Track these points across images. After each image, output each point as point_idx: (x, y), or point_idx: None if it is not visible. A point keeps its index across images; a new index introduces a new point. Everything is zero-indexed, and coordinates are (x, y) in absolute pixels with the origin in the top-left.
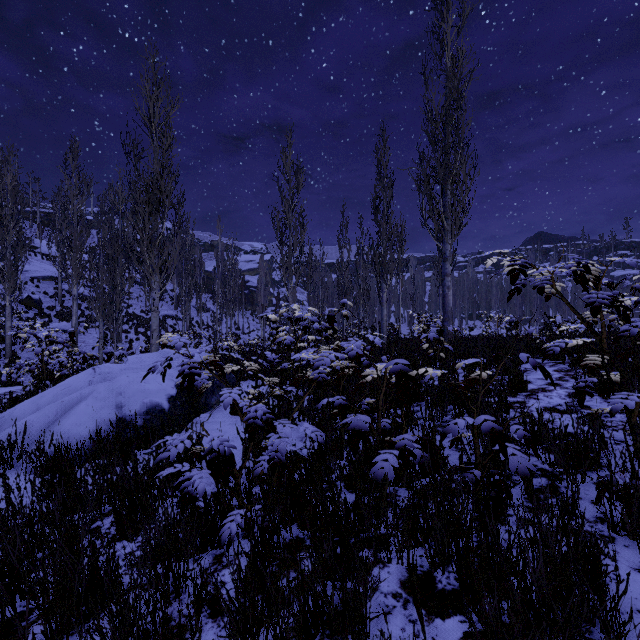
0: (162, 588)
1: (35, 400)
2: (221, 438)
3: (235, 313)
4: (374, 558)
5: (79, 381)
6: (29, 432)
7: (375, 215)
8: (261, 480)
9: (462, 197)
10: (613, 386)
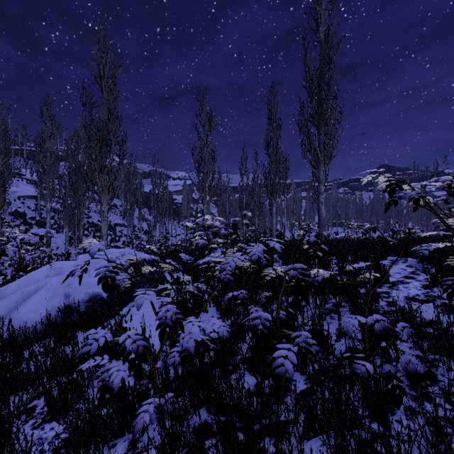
0: None
1: (3, 290)
2: (134, 336)
3: (166, 222)
4: (276, 449)
5: (38, 275)
6: None
7: (267, 150)
8: (175, 365)
9: (332, 136)
10: None
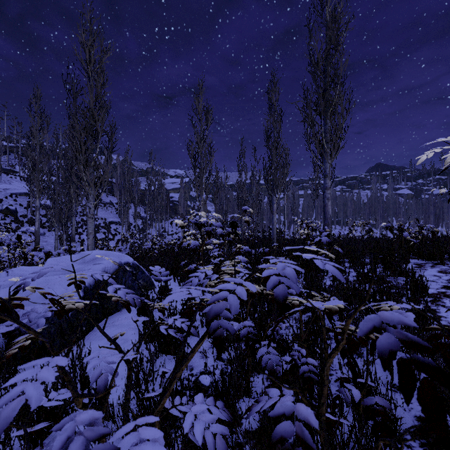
0: None
1: None
2: None
3: (163, 220)
4: None
5: None
6: None
7: (267, 142)
8: None
9: (340, 125)
10: None
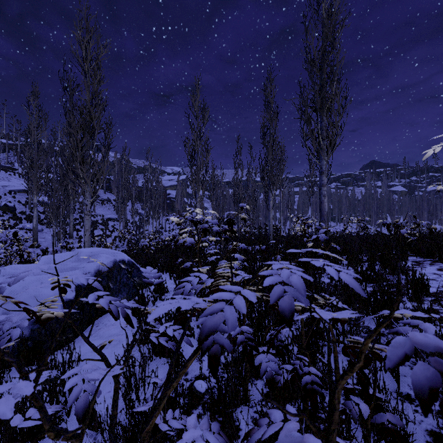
0: None
1: None
2: None
3: (160, 216)
4: None
5: None
6: None
7: (264, 139)
8: None
9: (336, 122)
10: None
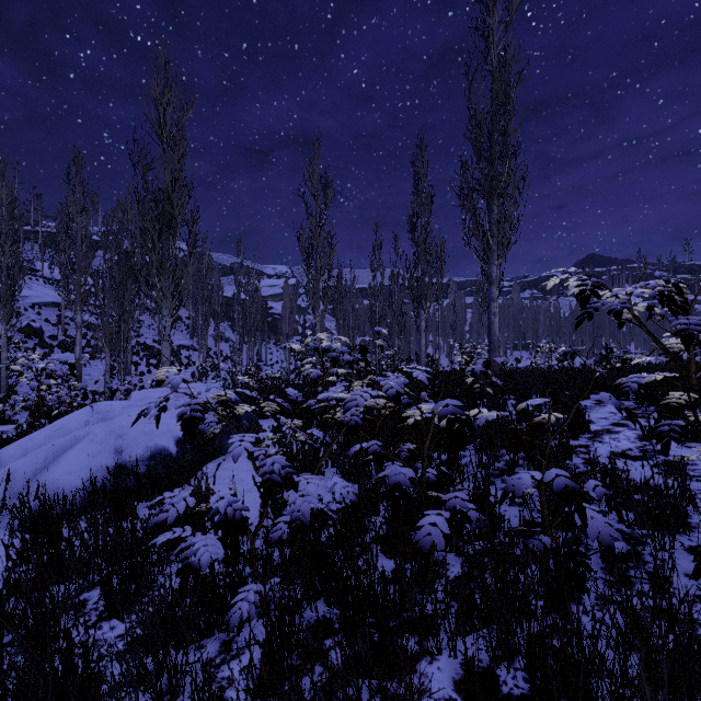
0: (153, 690)
1: (23, 443)
2: (229, 498)
3: (257, 343)
4: (420, 648)
5: (74, 421)
6: (13, 481)
7: (412, 233)
8: (281, 544)
9: (510, 213)
10: (692, 428)
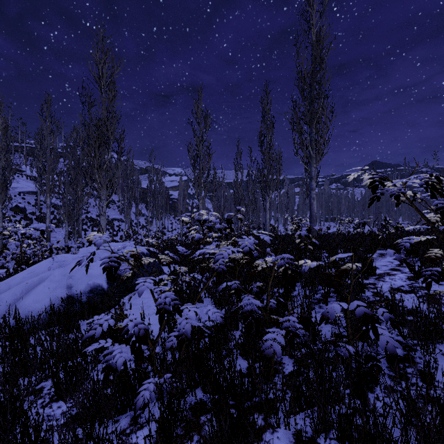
0: None
1: (8, 281)
2: (136, 320)
3: (162, 217)
4: (265, 423)
5: (41, 267)
6: None
7: (261, 147)
8: (173, 350)
9: (323, 133)
10: (443, 272)
